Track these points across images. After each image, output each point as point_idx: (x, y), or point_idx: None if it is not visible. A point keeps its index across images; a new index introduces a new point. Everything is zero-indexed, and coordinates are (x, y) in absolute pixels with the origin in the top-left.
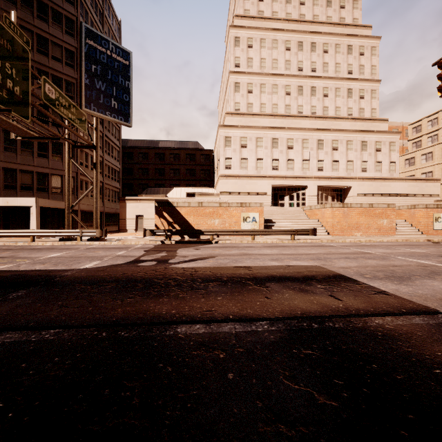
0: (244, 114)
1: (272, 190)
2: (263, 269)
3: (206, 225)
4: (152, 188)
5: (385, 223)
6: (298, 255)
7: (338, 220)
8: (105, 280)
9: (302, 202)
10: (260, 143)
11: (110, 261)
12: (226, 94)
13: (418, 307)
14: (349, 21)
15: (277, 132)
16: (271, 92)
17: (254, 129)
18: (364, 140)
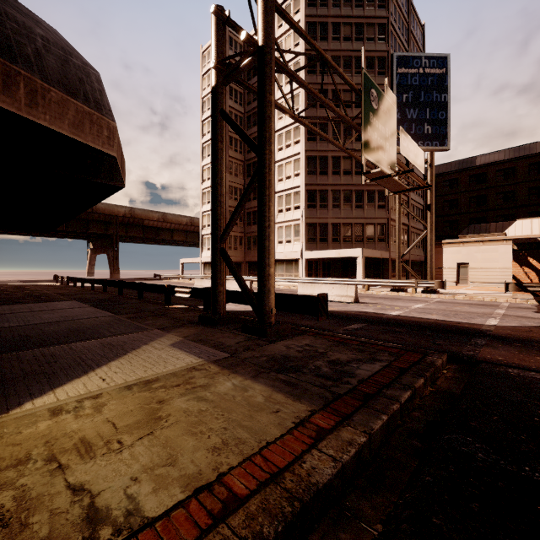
0: None
1: None
2: None
3: None
4: (475, 225)
5: None
6: None
7: None
8: None
9: None
10: None
11: (510, 320)
12: None
13: None
14: None
15: None
16: None
17: None
18: None
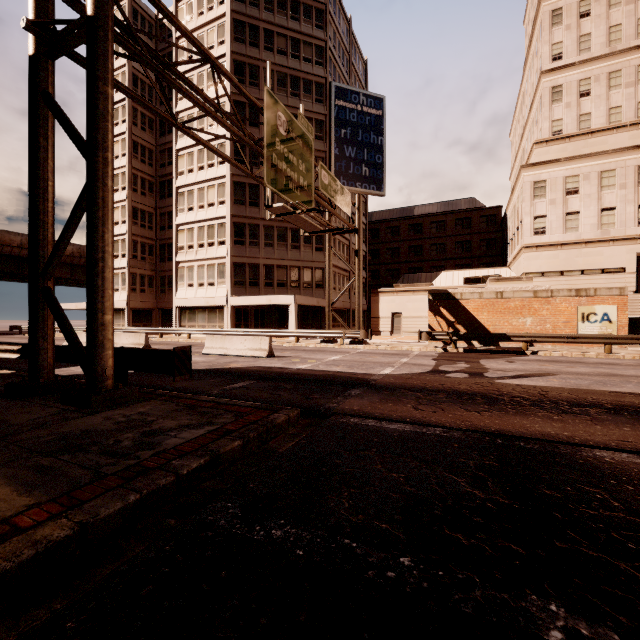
0: (571, 136)
1: (636, 262)
2: None
3: (508, 326)
4: (410, 274)
5: None
6: None
7: None
8: (428, 389)
9: None
10: (609, 181)
11: (404, 368)
12: (531, 112)
13: None
14: None
15: None
16: (635, 80)
17: (595, 158)
18: None
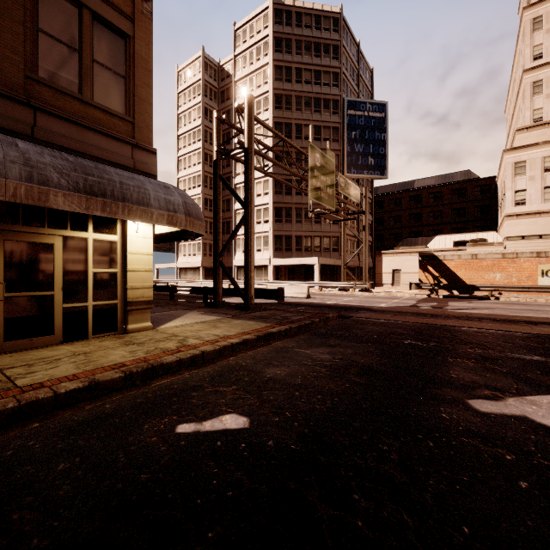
0: (549, 122)
1: None
2: (544, 319)
3: (482, 280)
4: (408, 238)
5: None
6: None
7: None
8: (402, 312)
9: None
10: None
11: (393, 304)
12: (517, 100)
13: None
14: None
15: None
16: None
17: None
18: None
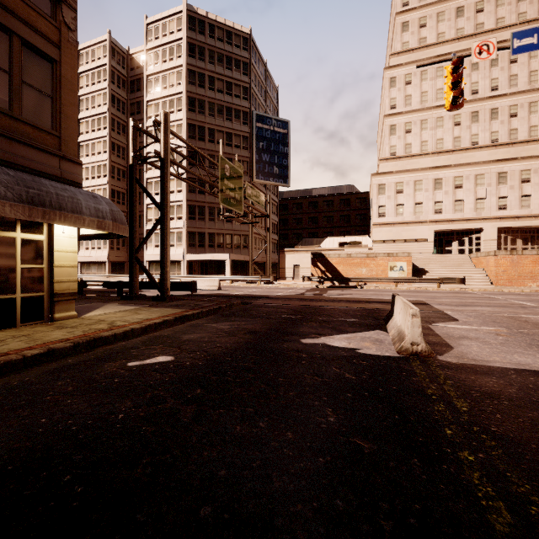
0: (400, 157)
1: (436, 235)
2: (378, 299)
3: (354, 273)
4: (306, 239)
5: None
6: (419, 296)
7: (504, 269)
8: (291, 298)
9: (476, 248)
10: (419, 187)
11: (287, 293)
12: (382, 136)
13: (435, 310)
14: None
15: (441, 171)
16: (435, 126)
17: (411, 172)
18: None
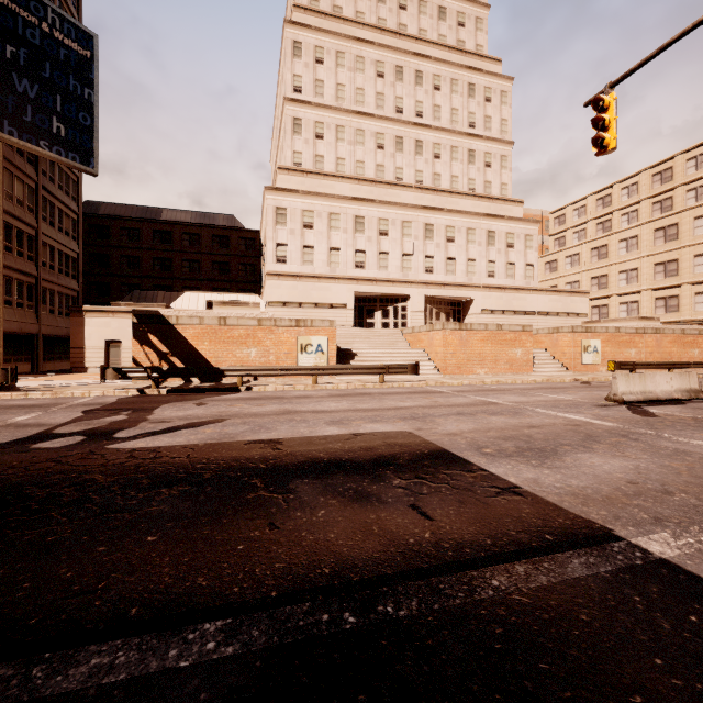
0: (309, 172)
1: (355, 301)
2: (303, 445)
3: (233, 358)
4: (142, 291)
5: (519, 354)
6: (382, 410)
7: (453, 350)
8: None
9: (402, 322)
10: (336, 223)
11: None
12: (280, 138)
13: (574, 525)
14: (470, 47)
15: (364, 206)
16: (354, 141)
17: (325, 199)
18: (491, 229)
